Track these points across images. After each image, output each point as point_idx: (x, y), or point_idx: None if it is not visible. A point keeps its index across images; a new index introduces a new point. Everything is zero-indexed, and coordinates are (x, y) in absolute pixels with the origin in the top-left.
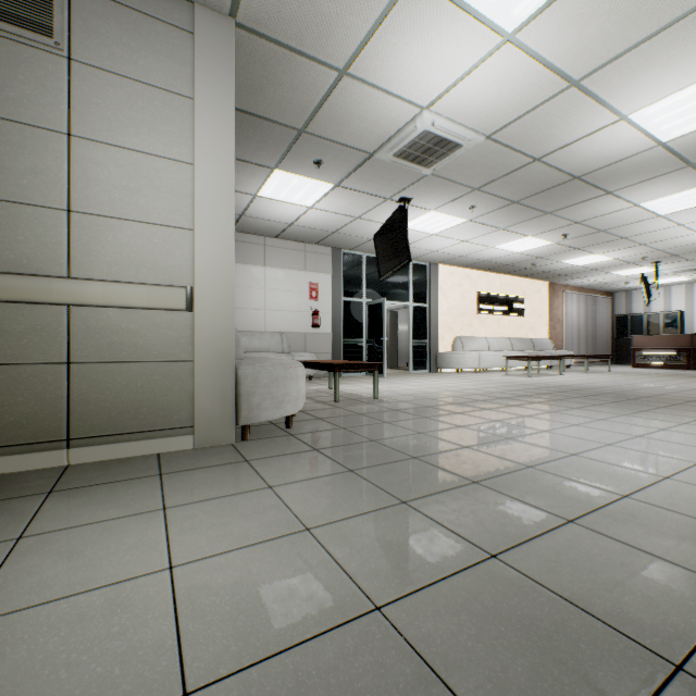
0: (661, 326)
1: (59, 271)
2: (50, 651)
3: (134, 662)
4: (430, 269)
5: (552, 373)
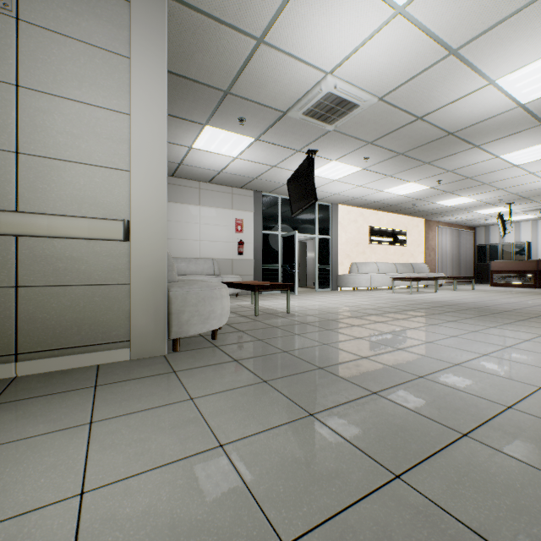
0: (513, 254)
1: (7, 205)
2: None
3: None
4: (332, 208)
5: (429, 291)
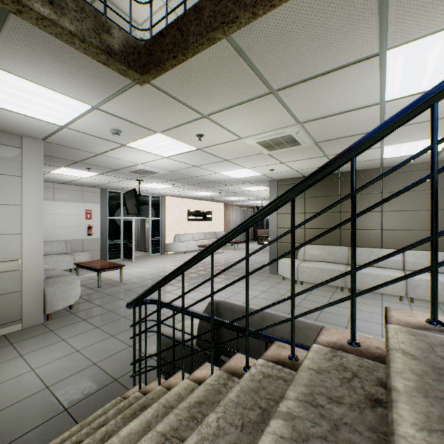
0: None
1: None
2: (7, 391)
3: (32, 386)
4: (161, 199)
5: (221, 251)
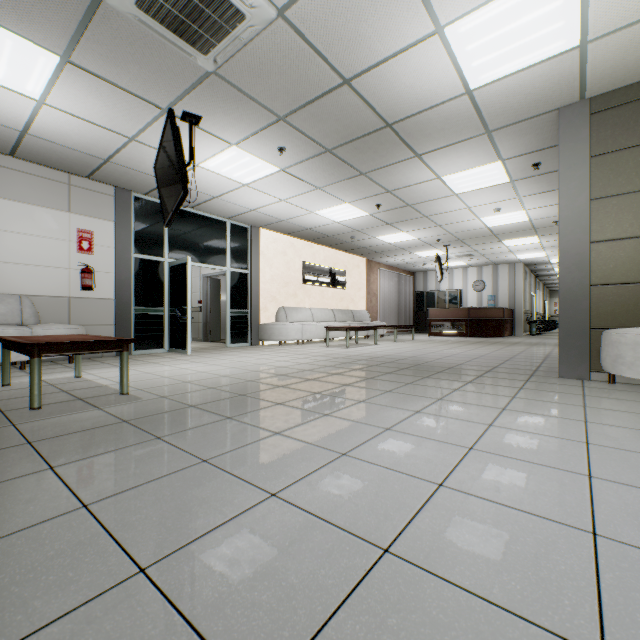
0: (447, 302)
1: None
2: None
3: None
4: (251, 232)
5: (369, 343)
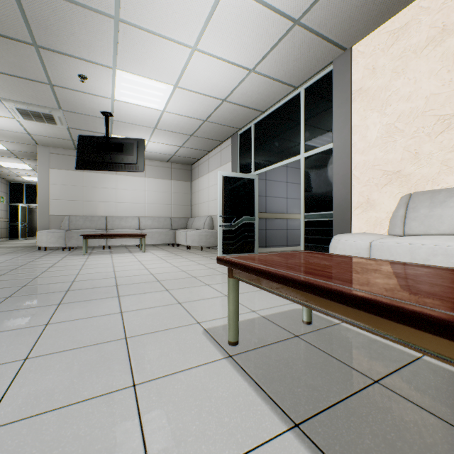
0: None
1: None
2: None
3: None
4: (333, 73)
5: None
